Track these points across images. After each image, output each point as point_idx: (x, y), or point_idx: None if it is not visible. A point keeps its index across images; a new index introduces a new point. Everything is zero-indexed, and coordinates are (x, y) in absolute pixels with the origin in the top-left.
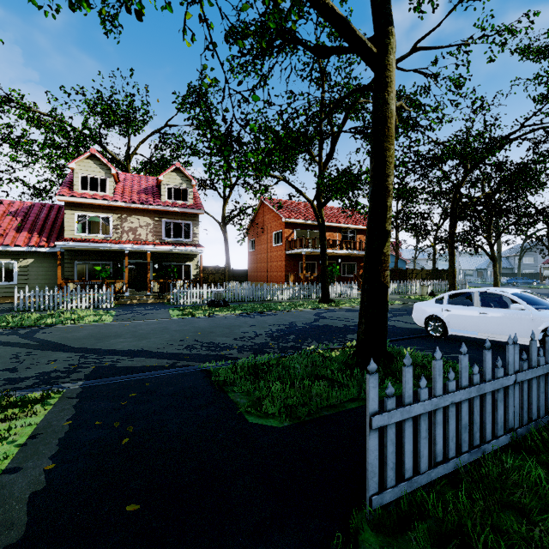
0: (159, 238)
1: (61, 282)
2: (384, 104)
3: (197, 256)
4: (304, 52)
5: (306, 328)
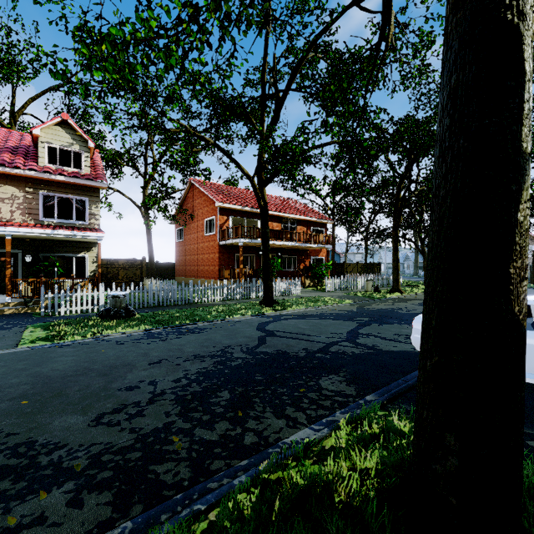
0: (33, 218)
1: None
2: None
3: (97, 245)
4: None
5: (249, 365)
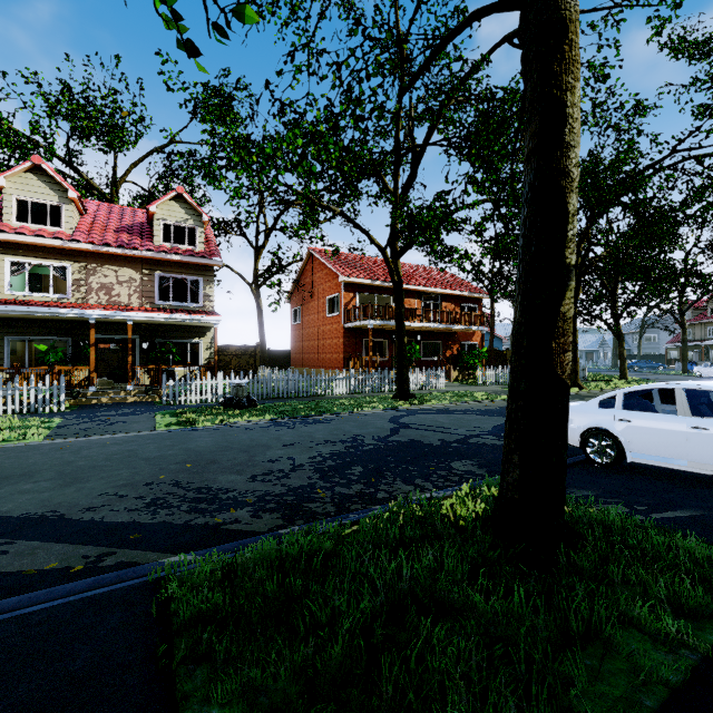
0: (149, 302)
1: None
2: None
3: (211, 330)
4: (373, 19)
5: (381, 450)
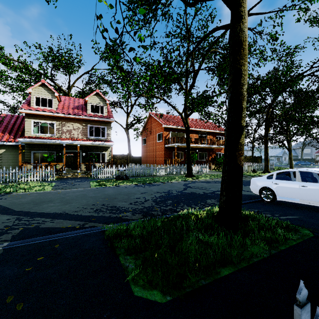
0: (85, 137)
1: (22, 164)
2: (240, 31)
3: (110, 148)
4: (177, 19)
5: (179, 195)
